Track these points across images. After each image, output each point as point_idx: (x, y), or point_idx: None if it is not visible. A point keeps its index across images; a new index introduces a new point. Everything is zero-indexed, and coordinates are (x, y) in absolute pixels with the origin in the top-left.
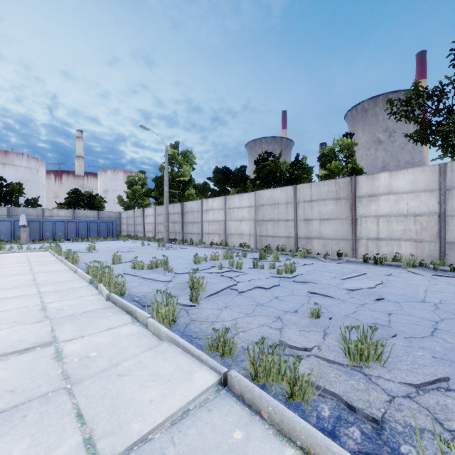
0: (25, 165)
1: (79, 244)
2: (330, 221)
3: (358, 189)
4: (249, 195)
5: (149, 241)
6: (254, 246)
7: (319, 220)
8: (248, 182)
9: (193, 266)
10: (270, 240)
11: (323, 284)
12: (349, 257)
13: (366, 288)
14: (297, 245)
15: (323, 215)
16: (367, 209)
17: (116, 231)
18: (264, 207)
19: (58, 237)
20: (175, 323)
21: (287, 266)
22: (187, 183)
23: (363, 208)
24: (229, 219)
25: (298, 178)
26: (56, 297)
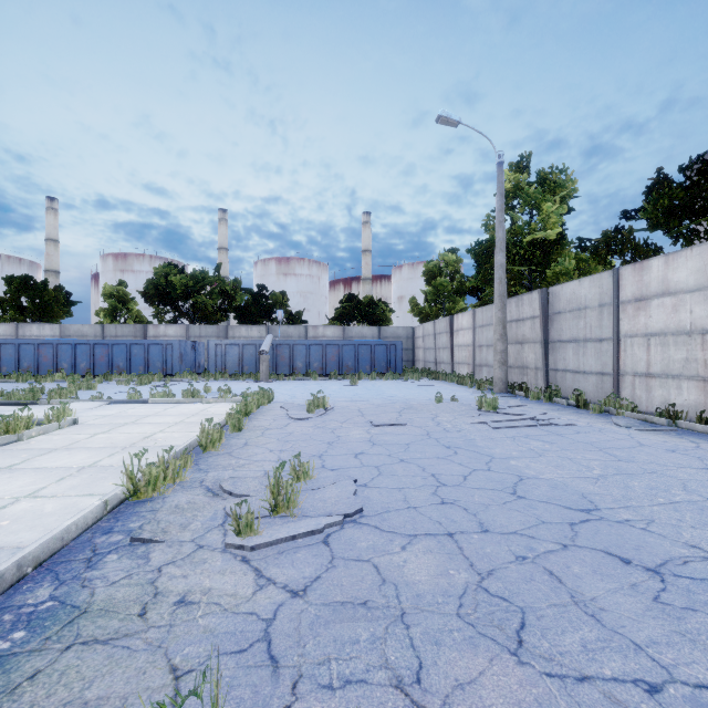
0: (307, 273)
1: (329, 387)
2: None
3: None
4: None
5: (460, 384)
6: None
7: None
8: None
9: None
10: None
11: None
12: None
13: None
14: None
15: None
16: None
17: (401, 361)
18: None
19: (313, 370)
20: None
21: None
22: (552, 246)
23: None
24: None
25: None
26: None
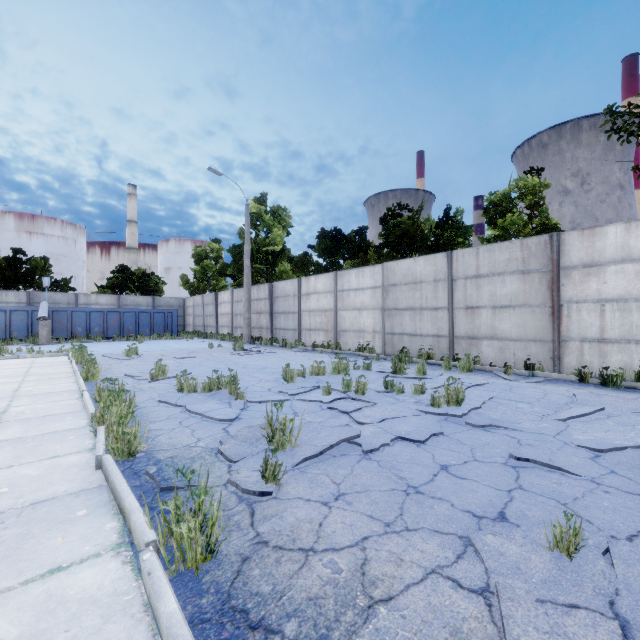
0: (59, 234)
1: (121, 345)
2: (513, 310)
3: (564, 254)
4: (374, 270)
5: (223, 340)
6: (382, 349)
7: (492, 307)
8: (370, 251)
9: (280, 385)
10: (407, 341)
11: (528, 432)
12: (547, 370)
13: (634, 450)
14: (453, 349)
15: (498, 300)
16: (581, 288)
17: (176, 325)
18: (398, 289)
19: (94, 333)
20: (216, 556)
21: (450, 392)
22: (278, 255)
23: (574, 287)
24: (341, 307)
25: (448, 243)
26: (8, 456)
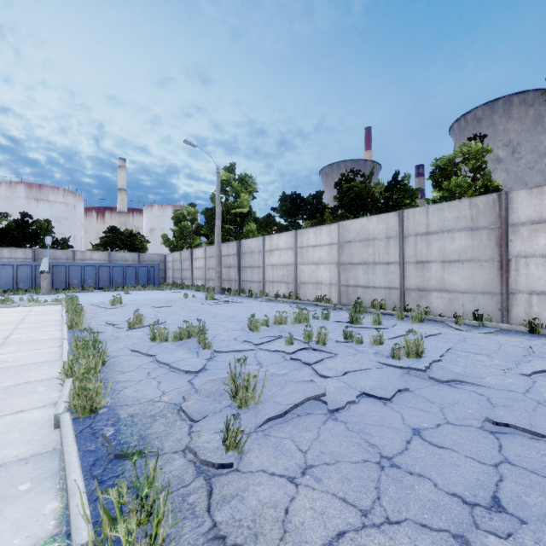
0: (61, 200)
1: (109, 295)
2: (461, 264)
3: (512, 212)
4: (330, 228)
5: (197, 291)
6: (337, 300)
7: (441, 262)
8: (326, 212)
9: (246, 335)
10: (361, 292)
11: (496, 389)
12: (495, 320)
13: None
14: (404, 300)
15: (447, 255)
16: (529, 244)
17: (158, 278)
18: (352, 245)
19: (88, 285)
20: None
21: (409, 344)
22: (245, 216)
23: (522, 243)
24: (301, 262)
25: (397, 204)
26: None
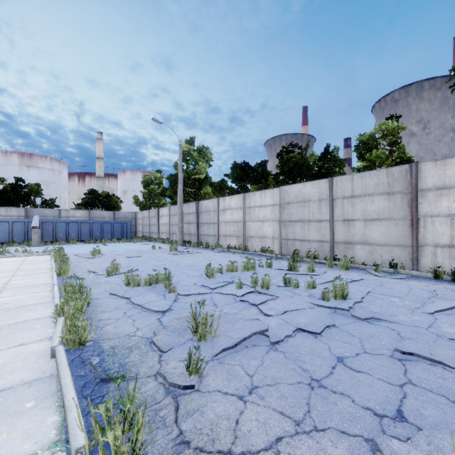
0: (49, 167)
1: (90, 247)
2: (380, 222)
3: (421, 180)
4: (273, 192)
5: (163, 243)
6: (279, 251)
7: (364, 220)
8: (270, 178)
9: (204, 280)
10: (298, 245)
11: (404, 325)
12: (407, 268)
13: None
14: (333, 251)
15: (369, 215)
16: (434, 206)
17: (130, 232)
18: (291, 206)
19: (72, 238)
20: None
21: (336, 289)
22: (203, 181)
23: (429, 205)
24: (249, 219)
25: (328, 172)
26: None
